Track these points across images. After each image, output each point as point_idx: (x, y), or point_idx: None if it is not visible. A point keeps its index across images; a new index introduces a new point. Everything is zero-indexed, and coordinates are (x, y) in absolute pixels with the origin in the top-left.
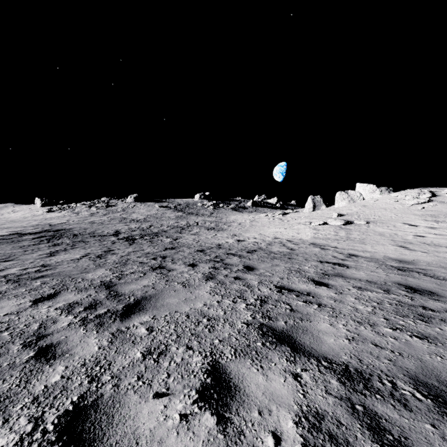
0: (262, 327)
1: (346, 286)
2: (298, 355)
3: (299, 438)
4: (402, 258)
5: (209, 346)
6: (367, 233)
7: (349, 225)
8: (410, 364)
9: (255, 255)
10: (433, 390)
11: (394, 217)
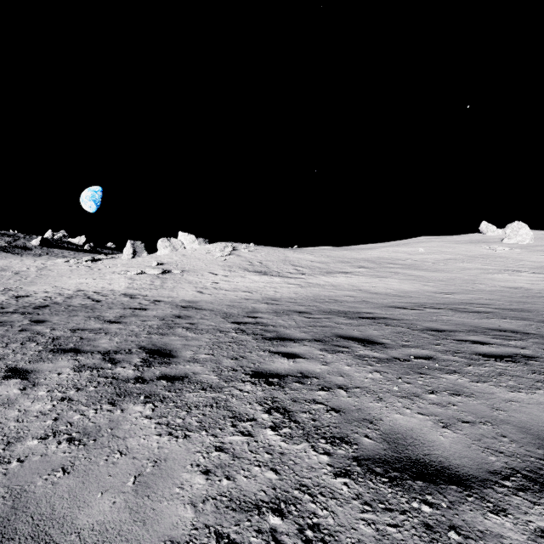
0: (53, 350)
1: (135, 321)
2: (80, 353)
3: (72, 371)
4: (193, 299)
5: (4, 365)
6: (180, 282)
7: (167, 275)
8: (145, 343)
9: (48, 310)
10: (147, 348)
11: (204, 267)
